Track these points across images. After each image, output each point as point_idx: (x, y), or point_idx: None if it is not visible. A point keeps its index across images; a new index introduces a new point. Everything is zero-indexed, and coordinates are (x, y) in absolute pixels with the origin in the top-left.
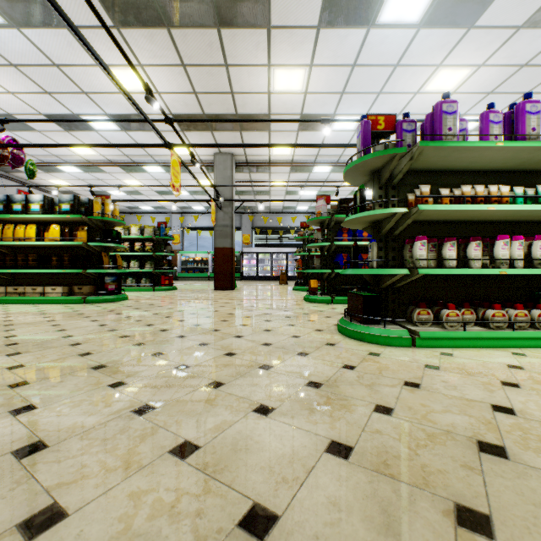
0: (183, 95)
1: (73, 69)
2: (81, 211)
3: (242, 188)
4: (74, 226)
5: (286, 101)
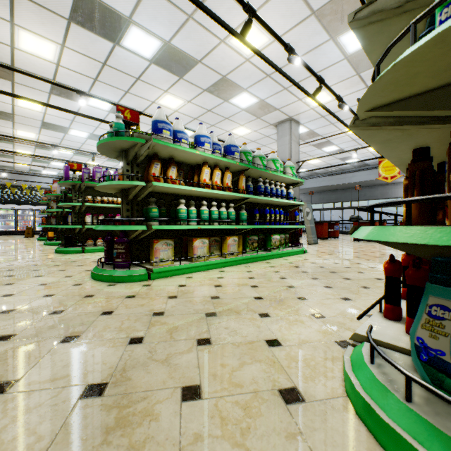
0: None
1: None
2: None
3: None
4: None
5: (29, 112)
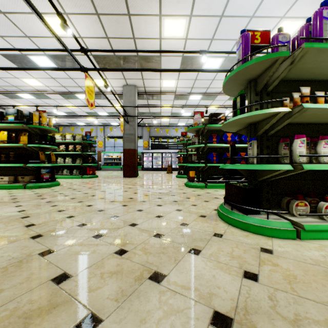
0: (98, 40)
1: (15, 16)
2: (22, 121)
3: (142, 111)
4: (20, 132)
5: (172, 46)
